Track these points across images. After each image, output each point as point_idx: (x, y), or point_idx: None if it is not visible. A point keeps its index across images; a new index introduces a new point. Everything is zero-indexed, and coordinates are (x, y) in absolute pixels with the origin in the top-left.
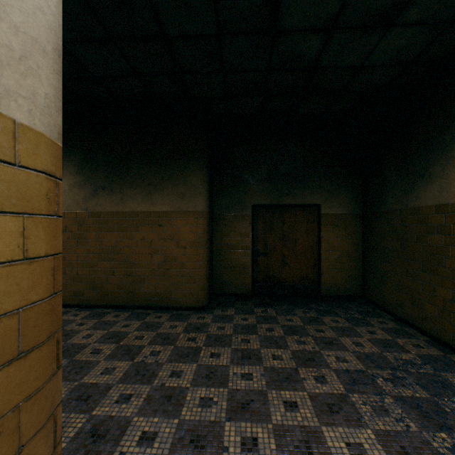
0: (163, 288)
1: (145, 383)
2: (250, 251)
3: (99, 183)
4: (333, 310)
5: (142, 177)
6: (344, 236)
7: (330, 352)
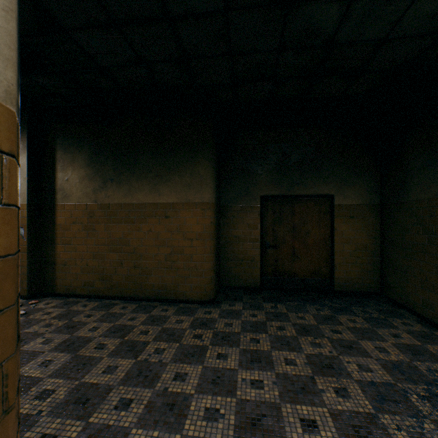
0: (170, 280)
1: (147, 386)
2: (259, 243)
3: (107, 175)
4: (349, 308)
5: (149, 168)
6: (360, 228)
7: (351, 359)
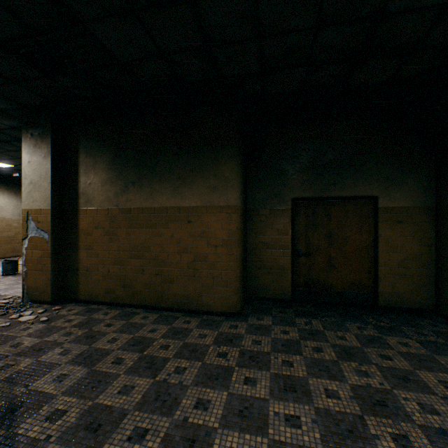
0: (193, 290)
1: (164, 414)
2: (289, 251)
3: (129, 178)
4: (398, 327)
5: (171, 170)
6: (410, 234)
7: (408, 395)
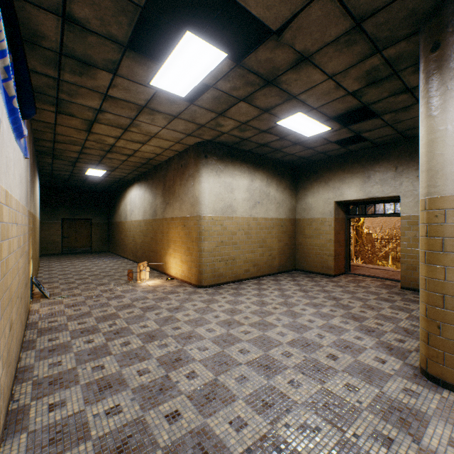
0: None
1: None
2: (61, 236)
3: None
4: (94, 253)
5: None
6: (102, 230)
7: (85, 257)
